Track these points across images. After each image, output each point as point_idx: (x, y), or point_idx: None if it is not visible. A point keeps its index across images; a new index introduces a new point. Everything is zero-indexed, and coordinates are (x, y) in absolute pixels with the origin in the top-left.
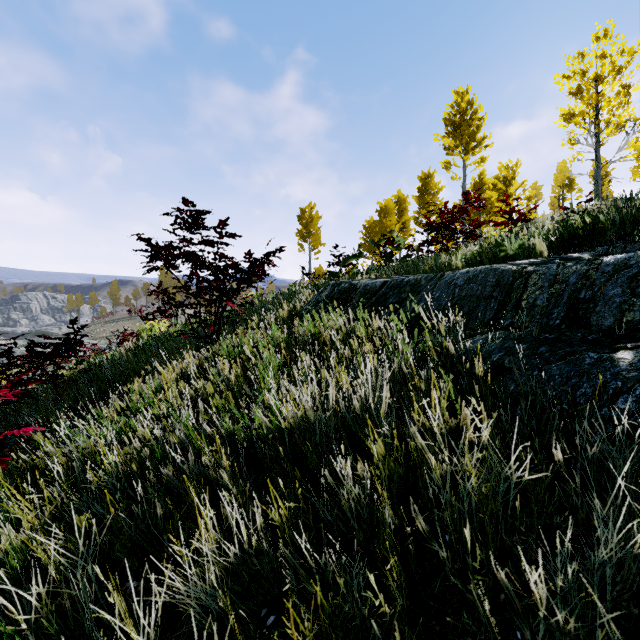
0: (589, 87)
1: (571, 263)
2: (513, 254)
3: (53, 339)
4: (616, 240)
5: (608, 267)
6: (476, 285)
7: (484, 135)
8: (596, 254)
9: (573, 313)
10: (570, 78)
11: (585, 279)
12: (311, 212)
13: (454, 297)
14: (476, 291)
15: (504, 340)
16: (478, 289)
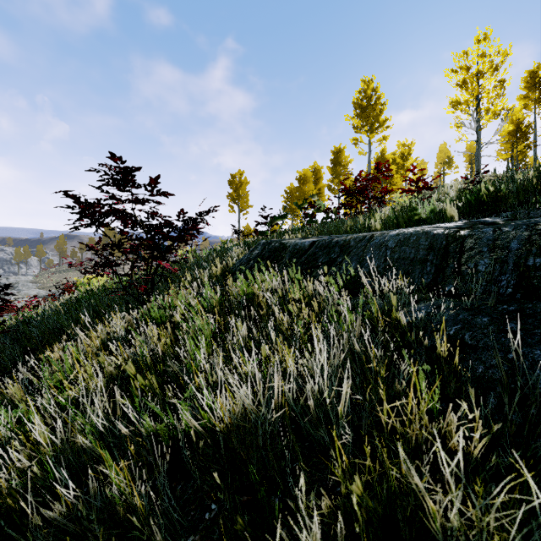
0: (472, 80)
1: (509, 228)
2: (426, 218)
3: None
4: (516, 207)
5: None
6: (409, 248)
7: (386, 118)
8: (506, 219)
9: (526, 281)
10: (457, 72)
11: (529, 245)
12: (240, 178)
13: (386, 259)
14: (409, 254)
15: (456, 310)
16: (411, 252)
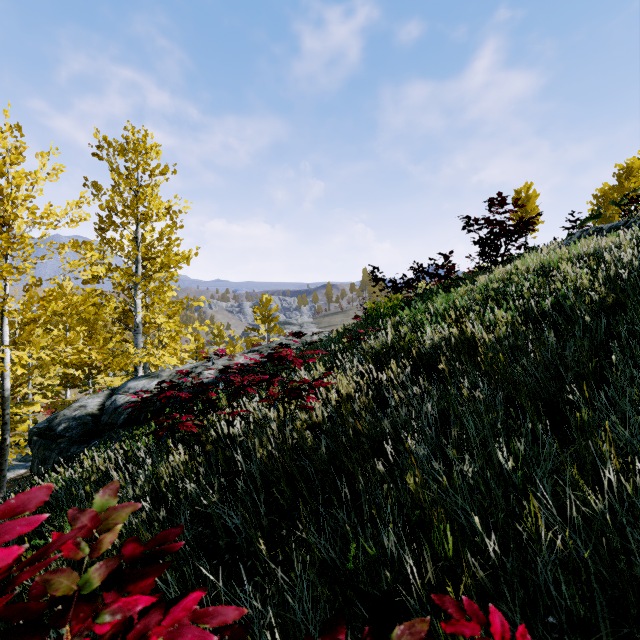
0: None
1: None
2: None
3: (418, 271)
4: None
5: None
6: None
7: None
8: None
9: None
10: None
11: None
12: (527, 192)
13: None
14: None
15: None
16: None
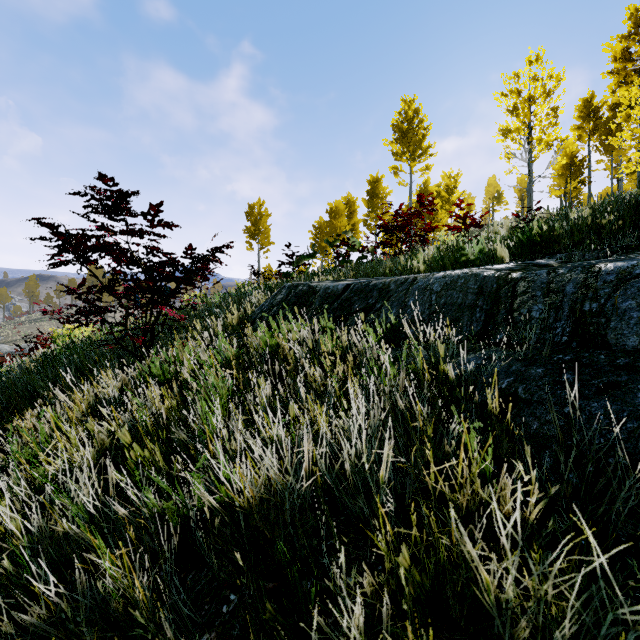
0: (524, 106)
1: (564, 270)
2: (474, 259)
3: None
4: (570, 248)
5: (610, 276)
6: (456, 292)
7: (429, 144)
8: (560, 261)
9: (582, 328)
10: (507, 96)
11: (585, 289)
12: (260, 209)
13: (431, 305)
14: (457, 299)
15: (508, 361)
16: (459, 296)
